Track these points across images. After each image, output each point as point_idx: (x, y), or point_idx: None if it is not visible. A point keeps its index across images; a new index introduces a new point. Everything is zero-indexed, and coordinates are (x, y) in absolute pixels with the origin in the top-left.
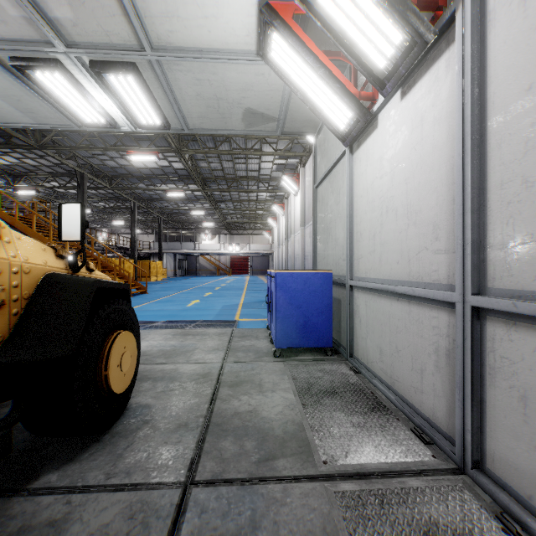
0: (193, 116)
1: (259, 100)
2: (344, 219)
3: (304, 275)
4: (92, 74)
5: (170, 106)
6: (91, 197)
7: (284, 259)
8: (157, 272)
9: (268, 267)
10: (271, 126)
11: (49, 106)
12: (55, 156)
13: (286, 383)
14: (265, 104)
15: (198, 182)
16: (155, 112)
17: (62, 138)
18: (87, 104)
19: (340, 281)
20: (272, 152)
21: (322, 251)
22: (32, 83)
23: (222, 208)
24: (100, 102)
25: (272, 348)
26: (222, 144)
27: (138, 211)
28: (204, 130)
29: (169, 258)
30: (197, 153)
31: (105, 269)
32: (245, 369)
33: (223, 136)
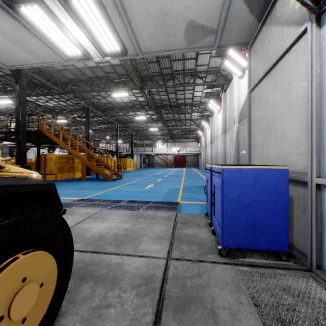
0: (144, 39)
1: (200, 8)
2: (300, 109)
3: (254, 171)
4: (62, 4)
5: (125, 31)
6: (95, 122)
7: (209, 157)
8: (130, 165)
9: (197, 162)
10: (209, 41)
11: (42, 44)
12: (73, 98)
13: (249, 315)
14: (206, 13)
15: (154, 108)
16: (114, 37)
17: (76, 87)
18: (65, 37)
19: (294, 178)
20: (202, 83)
21: (259, 147)
22: (25, 23)
23: (168, 125)
24: (75, 35)
25: (217, 246)
26: (168, 82)
27: (120, 129)
28: (153, 52)
29: (137, 157)
30: (152, 88)
31: (98, 163)
32: (191, 274)
33: (169, 76)
